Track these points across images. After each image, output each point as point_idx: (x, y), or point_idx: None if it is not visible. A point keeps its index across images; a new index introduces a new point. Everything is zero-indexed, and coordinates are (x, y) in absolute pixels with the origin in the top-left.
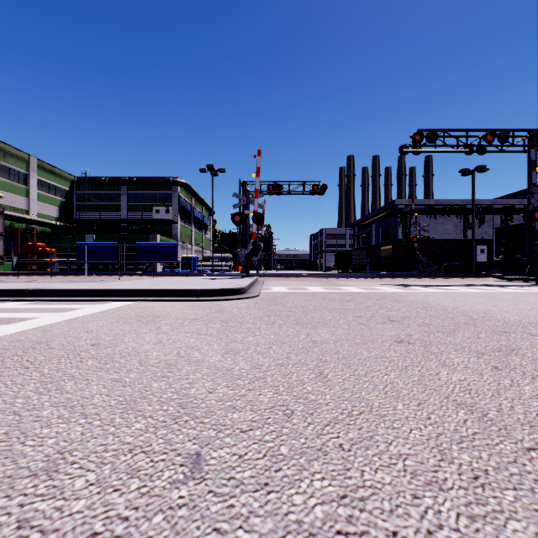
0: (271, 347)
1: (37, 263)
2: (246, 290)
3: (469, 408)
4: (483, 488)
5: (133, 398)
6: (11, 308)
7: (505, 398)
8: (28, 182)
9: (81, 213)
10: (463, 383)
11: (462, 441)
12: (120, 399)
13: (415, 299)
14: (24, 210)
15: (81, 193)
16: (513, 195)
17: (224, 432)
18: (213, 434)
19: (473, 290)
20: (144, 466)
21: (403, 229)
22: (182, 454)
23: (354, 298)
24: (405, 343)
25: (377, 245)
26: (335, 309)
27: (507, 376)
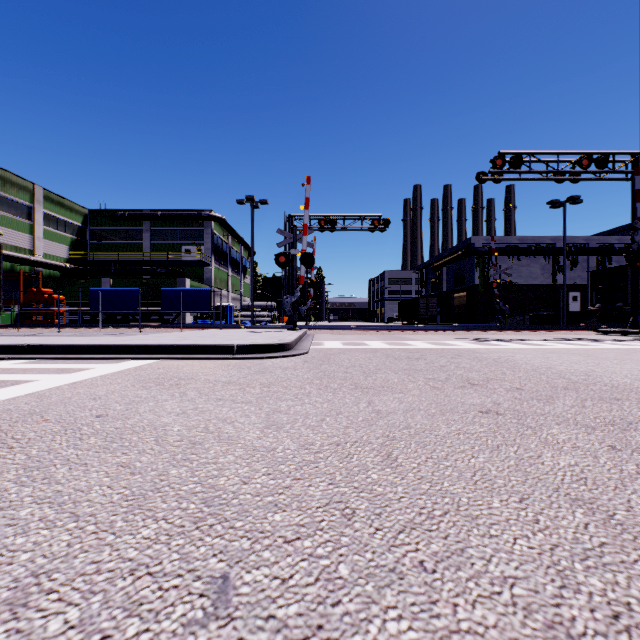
0: (323, 419)
1: (42, 313)
2: (293, 346)
3: (588, 506)
4: (630, 634)
5: (143, 490)
6: (4, 369)
7: (634, 492)
8: (32, 217)
9: (96, 253)
10: (575, 470)
11: (587, 557)
12: (126, 493)
13: (499, 357)
14: (28, 250)
15: (95, 230)
16: (611, 232)
17: (262, 542)
18: (247, 545)
19: (567, 346)
20: (148, 596)
21: (481, 272)
22: (203, 577)
23: (424, 355)
24: (493, 414)
25: (448, 291)
26: (402, 370)
27: (630, 459)
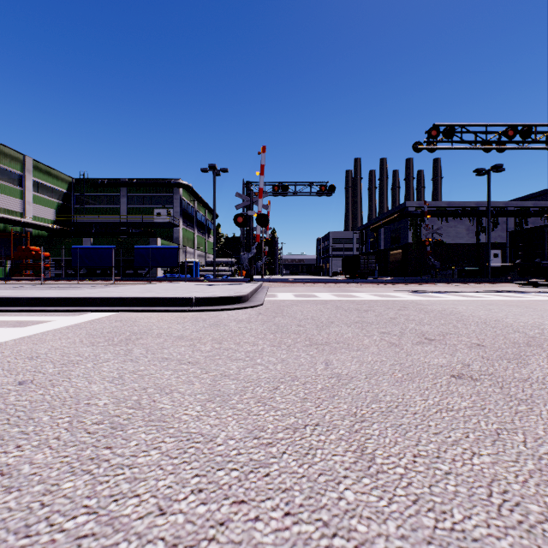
0: (277, 388)
1: (30, 268)
2: (248, 298)
3: None
4: None
5: (2, 531)
6: None
7: None
8: (22, 184)
9: (79, 215)
10: None
11: None
12: None
13: (443, 309)
14: (19, 213)
15: (79, 195)
16: (526, 197)
17: None
18: None
19: (501, 297)
20: None
21: (414, 232)
22: None
23: (371, 307)
24: (468, 379)
25: (385, 249)
26: (354, 323)
27: None
